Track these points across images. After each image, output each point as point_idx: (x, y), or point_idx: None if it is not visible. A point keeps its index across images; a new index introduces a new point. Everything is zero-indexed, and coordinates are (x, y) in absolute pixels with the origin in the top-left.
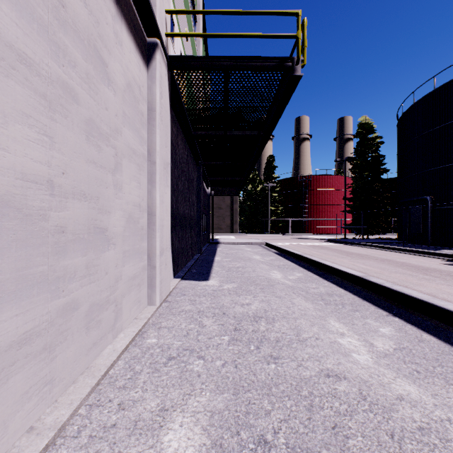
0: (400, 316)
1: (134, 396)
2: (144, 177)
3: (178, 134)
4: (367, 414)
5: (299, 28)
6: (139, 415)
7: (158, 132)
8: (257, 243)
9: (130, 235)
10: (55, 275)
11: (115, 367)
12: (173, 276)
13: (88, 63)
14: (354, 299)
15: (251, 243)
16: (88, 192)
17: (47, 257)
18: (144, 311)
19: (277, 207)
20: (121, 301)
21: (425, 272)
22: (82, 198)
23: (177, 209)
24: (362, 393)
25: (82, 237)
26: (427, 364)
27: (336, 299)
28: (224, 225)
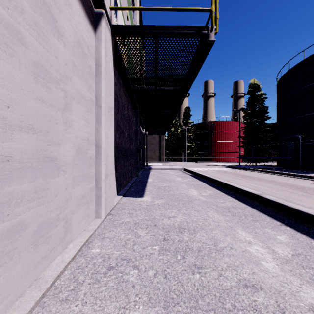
0: (290, 226)
1: (74, 309)
2: (92, 117)
3: (120, 88)
4: None
5: (212, 4)
6: None
7: (104, 82)
8: (178, 169)
9: (79, 163)
10: None
11: (61, 278)
12: (116, 194)
13: (37, 13)
14: (253, 211)
15: (174, 168)
16: (37, 126)
17: None
18: (91, 224)
19: (191, 143)
20: (71, 218)
21: (302, 190)
22: (30, 131)
23: (120, 143)
24: (279, 305)
25: (30, 165)
26: None
27: (239, 212)
28: (154, 156)
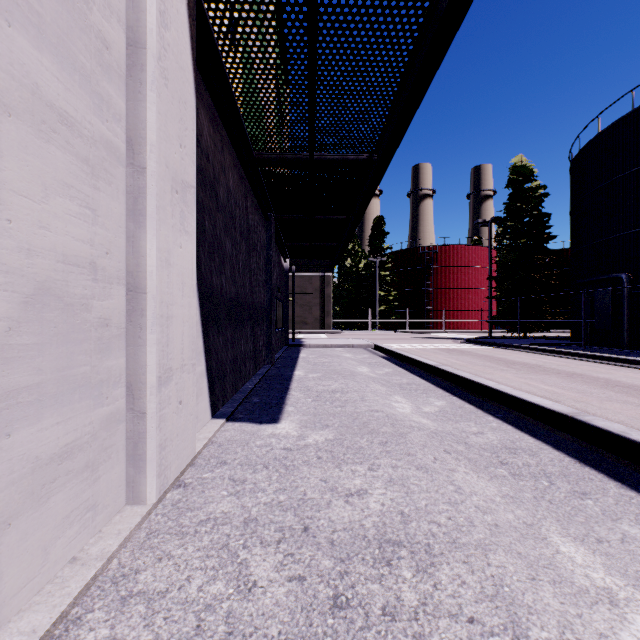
0: None
1: None
2: (114, 199)
3: (223, 149)
4: None
5: None
6: None
7: (154, 98)
8: (362, 346)
9: (46, 342)
10: None
11: None
12: (210, 414)
13: None
14: (563, 460)
15: (352, 345)
16: None
17: None
18: (107, 528)
19: (388, 291)
20: None
21: None
22: None
23: (221, 286)
24: None
25: None
26: None
27: (529, 462)
28: (310, 318)
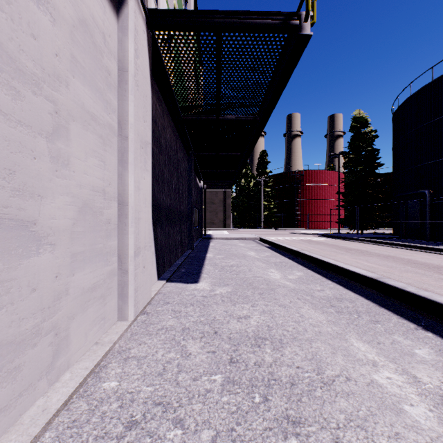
0: (432, 330)
1: None
2: (112, 155)
3: (163, 115)
4: None
5: None
6: None
7: (132, 98)
8: (251, 238)
9: (86, 230)
10: None
11: None
12: (157, 278)
13: None
14: (369, 305)
15: (245, 238)
16: None
17: None
18: (110, 331)
19: (269, 201)
20: (67, 326)
21: (438, 271)
22: None
23: (162, 200)
24: None
25: None
26: None
27: (348, 306)
28: (216, 220)
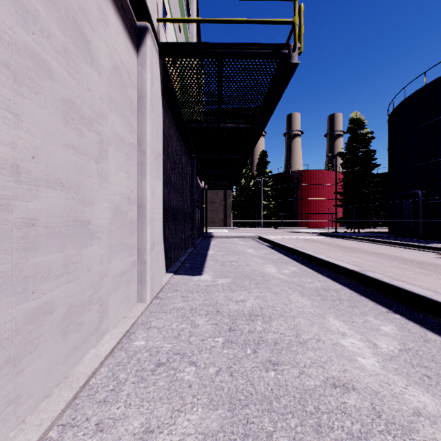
0: (400, 313)
1: (116, 412)
2: (134, 167)
3: (170, 126)
4: (384, 436)
5: (295, 14)
6: (119, 438)
7: (149, 120)
8: (251, 237)
9: (117, 228)
10: (22, 275)
11: (97, 376)
12: (165, 271)
13: (66, 36)
14: (352, 294)
15: (244, 236)
16: (66, 181)
17: (10, 254)
18: (133, 309)
19: (269, 201)
20: (107, 300)
21: (420, 266)
22: (58, 187)
23: (170, 202)
24: (375, 408)
25: (58, 231)
26: (437, 367)
27: (333, 295)
28: (217, 219)
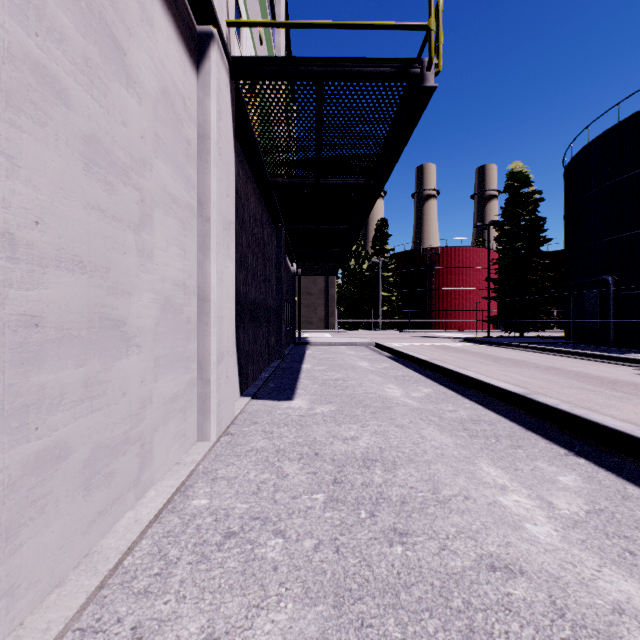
0: (586, 456)
1: (162, 610)
2: (192, 241)
3: (247, 181)
4: None
5: (431, 14)
6: None
7: (215, 171)
8: (364, 344)
9: (168, 331)
10: (19, 402)
11: (135, 552)
12: (239, 393)
13: (89, 41)
14: (513, 428)
15: (355, 343)
16: (89, 259)
17: (0, 370)
18: (191, 451)
19: (391, 292)
20: (151, 438)
21: (613, 387)
22: (76, 268)
23: (246, 292)
24: (555, 602)
25: (76, 334)
26: None
27: (486, 429)
28: (315, 318)
